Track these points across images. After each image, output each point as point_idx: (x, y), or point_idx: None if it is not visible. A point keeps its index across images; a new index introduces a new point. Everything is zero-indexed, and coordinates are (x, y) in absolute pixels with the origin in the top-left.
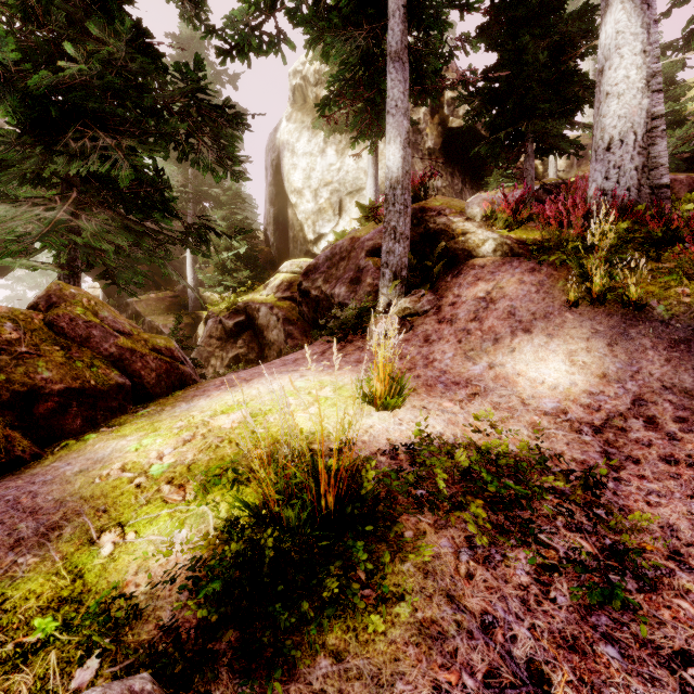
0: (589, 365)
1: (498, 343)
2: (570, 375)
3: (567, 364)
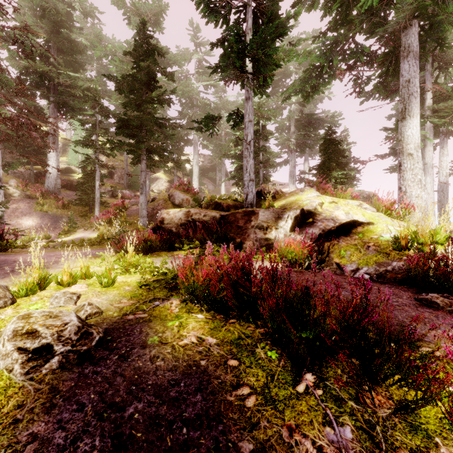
0: (36, 221)
1: (18, 217)
2: (32, 223)
3: (32, 221)
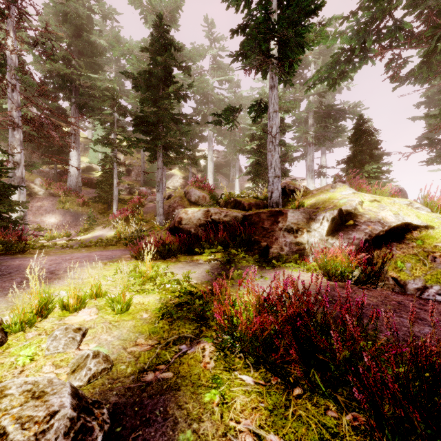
0: (58, 219)
1: (42, 215)
2: (55, 220)
3: (55, 219)
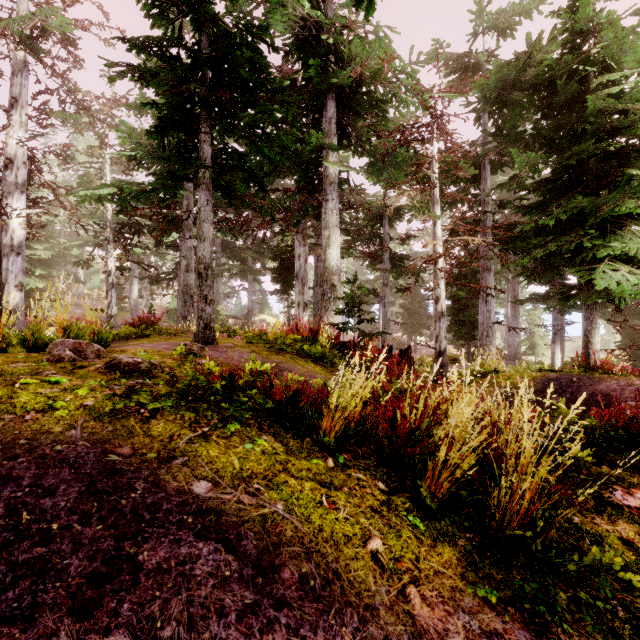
0: None
1: None
2: None
3: None
